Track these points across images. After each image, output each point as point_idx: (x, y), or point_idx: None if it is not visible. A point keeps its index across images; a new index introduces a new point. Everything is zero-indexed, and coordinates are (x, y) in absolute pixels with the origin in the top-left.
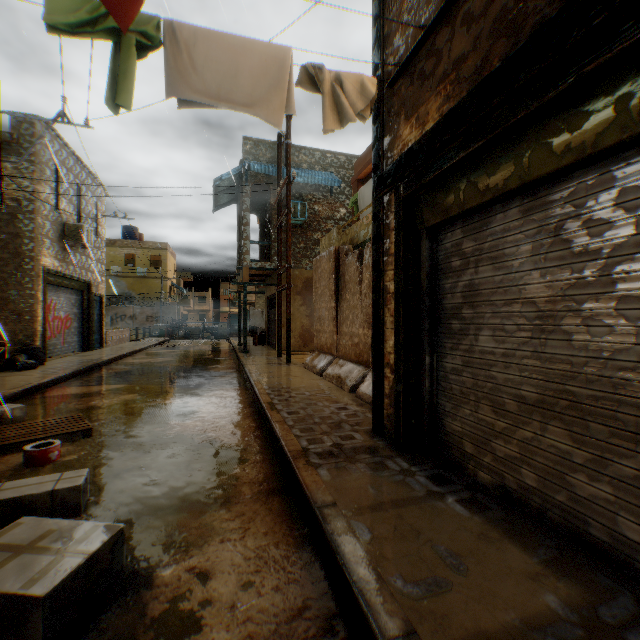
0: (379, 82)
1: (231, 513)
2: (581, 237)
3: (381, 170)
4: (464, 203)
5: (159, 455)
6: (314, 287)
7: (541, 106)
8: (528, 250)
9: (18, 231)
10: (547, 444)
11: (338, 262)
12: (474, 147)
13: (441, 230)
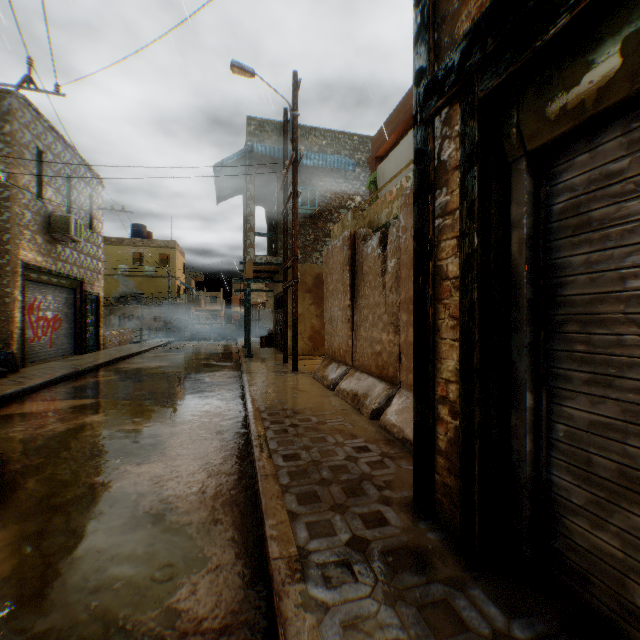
0: None
1: None
2: None
3: (431, 75)
4: None
5: (70, 542)
6: (325, 282)
7: None
8: None
9: None
10: None
11: (354, 250)
12: None
13: (558, 155)
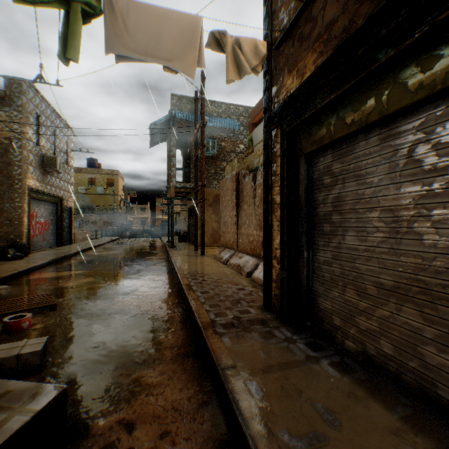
0: (268, 46)
1: (155, 372)
2: (430, 157)
3: (270, 112)
4: (334, 134)
5: (104, 324)
6: (221, 200)
7: (399, 52)
8: (385, 169)
9: (10, 161)
10: (401, 321)
11: (238, 182)
12: (343, 89)
13: (315, 156)
